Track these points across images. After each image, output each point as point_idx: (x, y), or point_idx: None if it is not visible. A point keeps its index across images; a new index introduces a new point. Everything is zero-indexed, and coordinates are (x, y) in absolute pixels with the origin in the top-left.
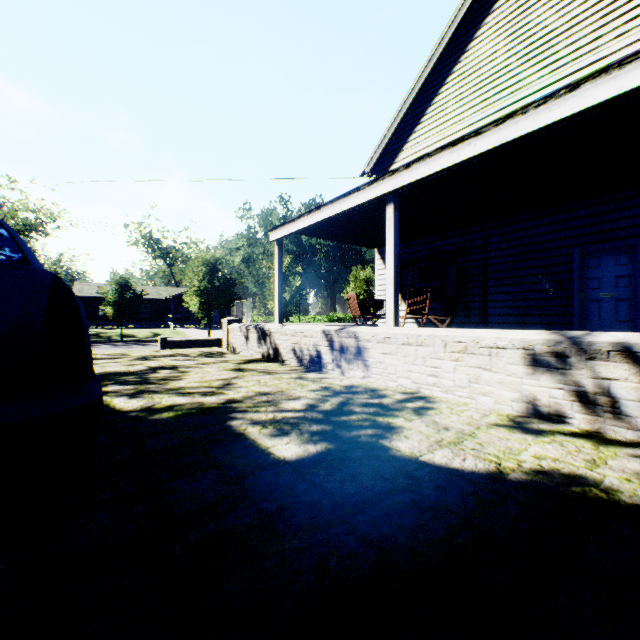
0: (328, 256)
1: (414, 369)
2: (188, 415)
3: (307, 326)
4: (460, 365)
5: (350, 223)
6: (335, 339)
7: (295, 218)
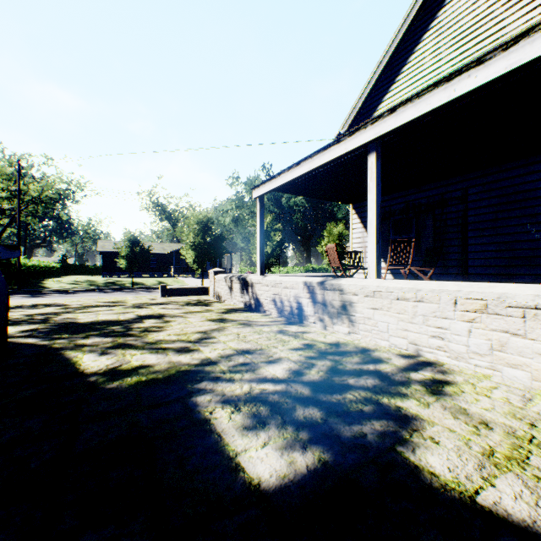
0: (304, 215)
1: (412, 328)
2: (151, 383)
3: (287, 277)
4: (477, 327)
5: (328, 179)
6: (317, 291)
7: (275, 175)
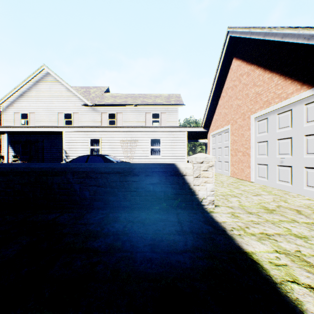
0: None
1: None
2: None
3: None
4: None
5: None
6: None
7: None
